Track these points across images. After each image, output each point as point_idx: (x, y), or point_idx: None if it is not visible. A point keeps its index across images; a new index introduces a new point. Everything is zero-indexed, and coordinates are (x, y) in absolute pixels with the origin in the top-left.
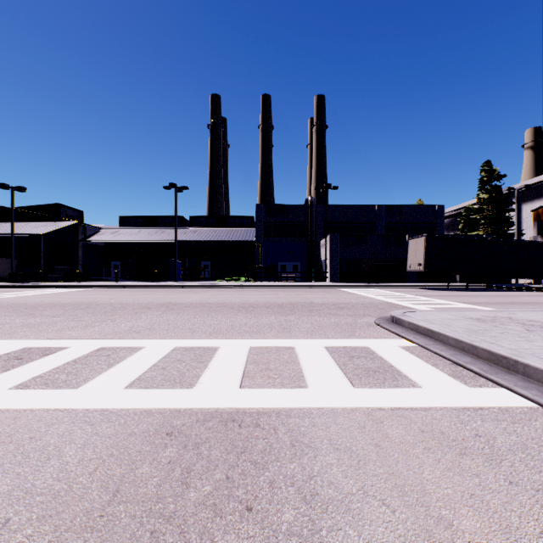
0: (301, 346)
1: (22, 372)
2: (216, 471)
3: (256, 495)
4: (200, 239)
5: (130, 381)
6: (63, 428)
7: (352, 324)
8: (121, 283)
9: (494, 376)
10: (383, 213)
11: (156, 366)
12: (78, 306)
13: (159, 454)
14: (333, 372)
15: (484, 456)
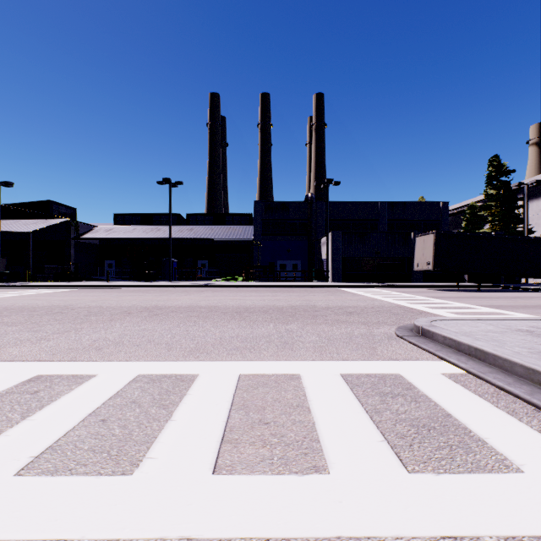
0: (309, 374)
1: None
2: None
3: None
4: (197, 237)
5: (35, 453)
6: None
7: (368, 336)
8: (112, 283)
9: None
10: (386, 210)
11: (95, 414)
12: (49, 311)
13: None
14: (363, 429)
15: None
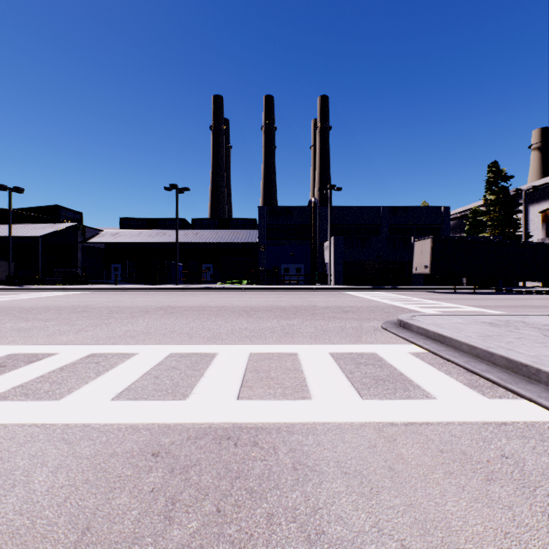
0: (304, 352)
1: (2, 381)
2: (206, 501)
3: (251, 533)
4: (202, 241)
5: (118, 391)
6: (36, 448)
7: (358, 328)
8: (121, 286)
9: (514, 386)
10: (388, 215)
11: (148, 374)
12: (74, 310)
13: (142, 480)
14: (338, 381)
15: (515, 483)
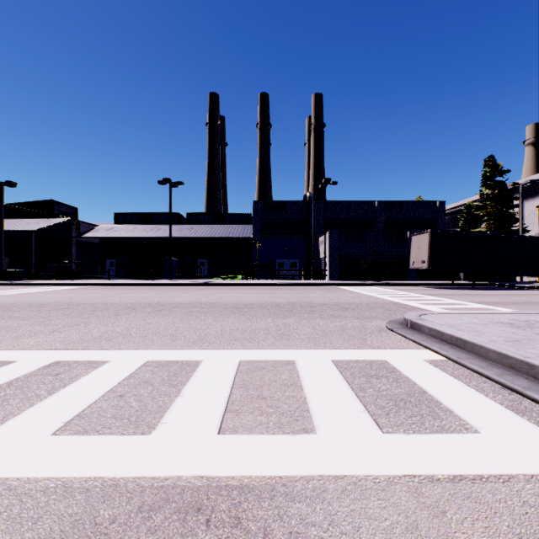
0: (303, 360)
1: None
2: None
3: None
4: (196, 236)
5: (66, 419)
6: None
7: (360, 329)
8: (114, 281)
9: None
10: (384, 209)
11: (112, 391)
12: (56, 307)
13: None
14: (348, 402)
15: None
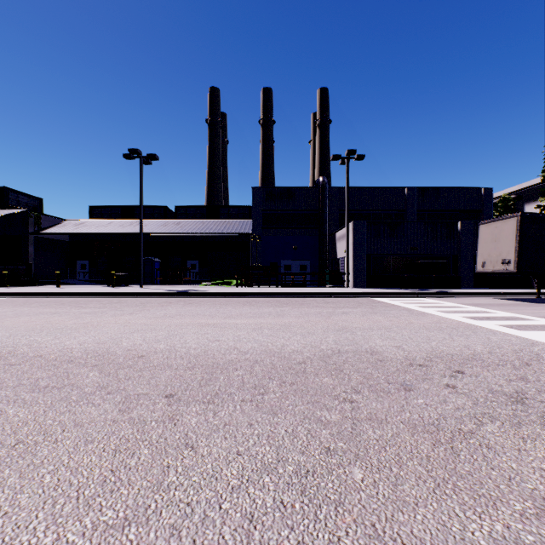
0: None
1: None
2: None
3: None
4: (183, 232)
5: None
6: None
7: None
8: (58, 289)
9: None
10: (415, 198)
11: None
12: None
13: None
14: None
15: None
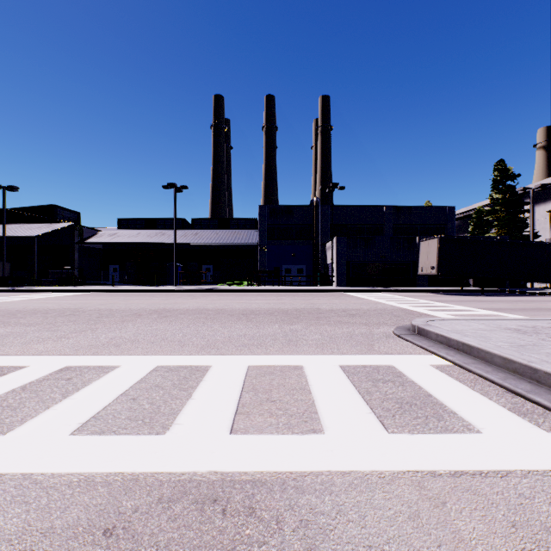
0: (311, 365)
1: None
2: None
3: None
4: (201, 242)
5: (82, 421)
6: None
7: (368, 335)
8: (117, 288)
9: None
10: (392, 214)
11: (125, 395)
12: (62, 313)
13: None
14: (355, 405)
15: None
